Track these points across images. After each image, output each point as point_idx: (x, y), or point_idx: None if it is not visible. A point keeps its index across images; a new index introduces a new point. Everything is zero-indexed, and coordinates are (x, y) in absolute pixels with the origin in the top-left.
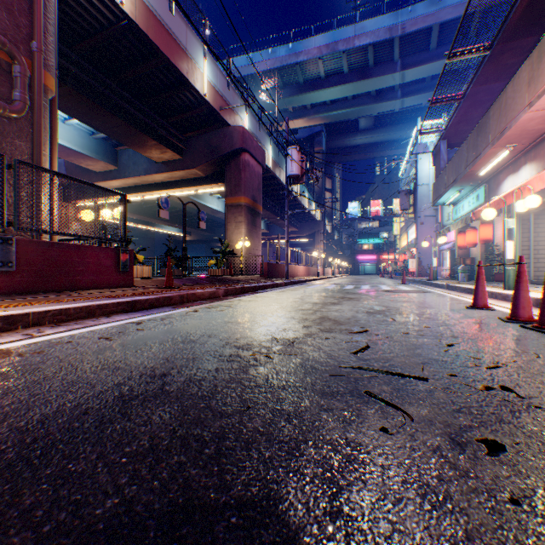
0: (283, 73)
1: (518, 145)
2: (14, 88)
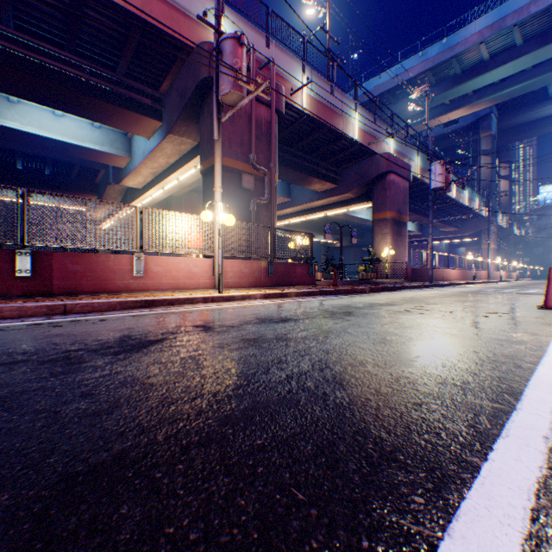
0: (436, 71)
1: None
2: (263, 188)
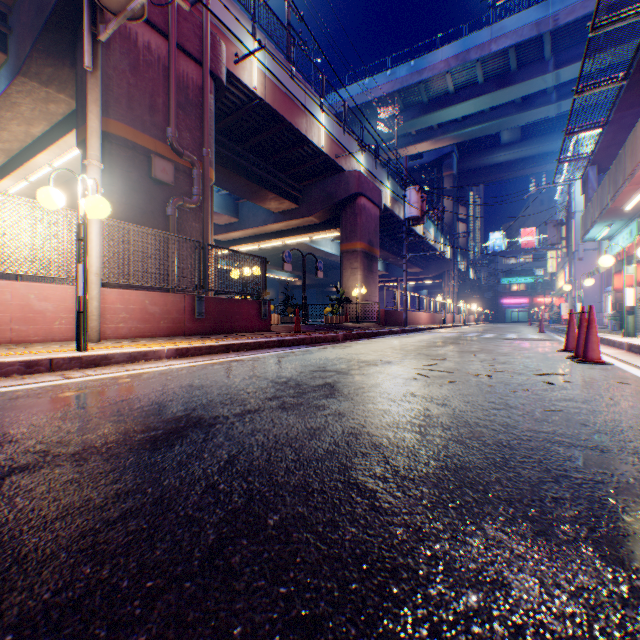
0: (404, 95)
1: None
2: (192, 186)
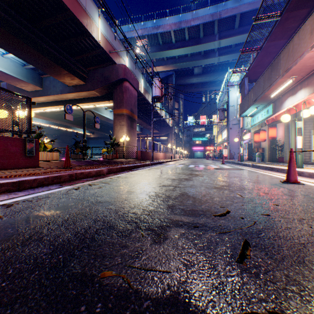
0: (150, 37)
1: (297, 76)
2: None
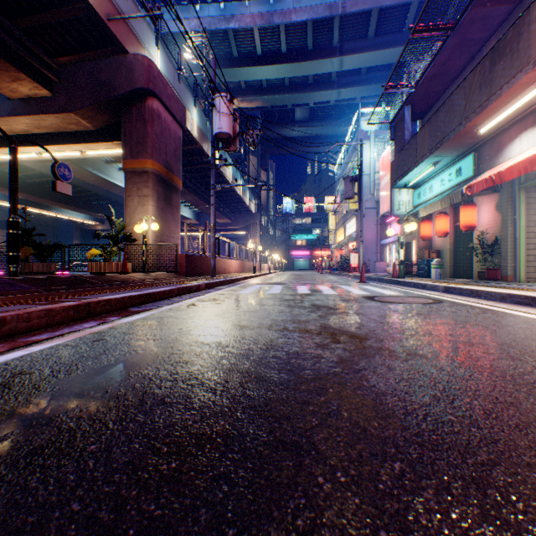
0: (215, 38)
1: None
2: None
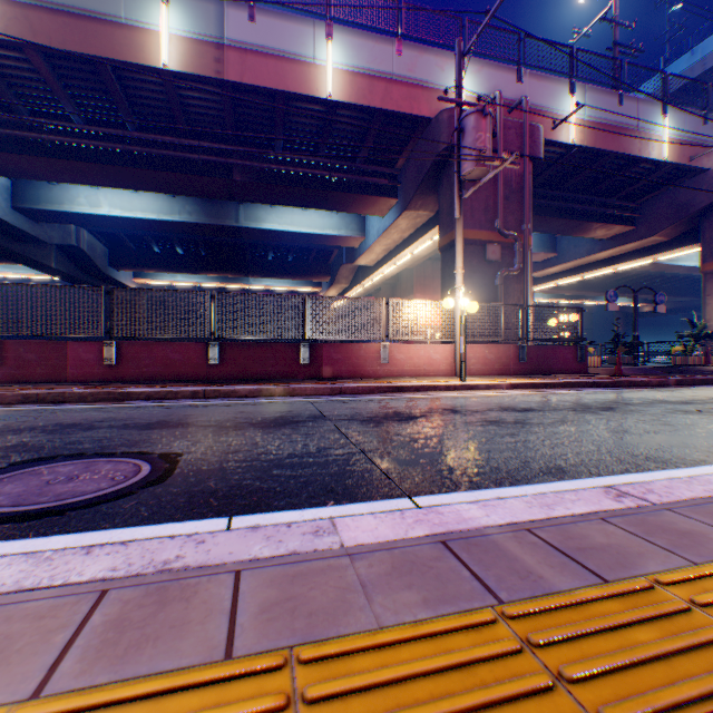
0: None
1: None
2: (513, 256)
